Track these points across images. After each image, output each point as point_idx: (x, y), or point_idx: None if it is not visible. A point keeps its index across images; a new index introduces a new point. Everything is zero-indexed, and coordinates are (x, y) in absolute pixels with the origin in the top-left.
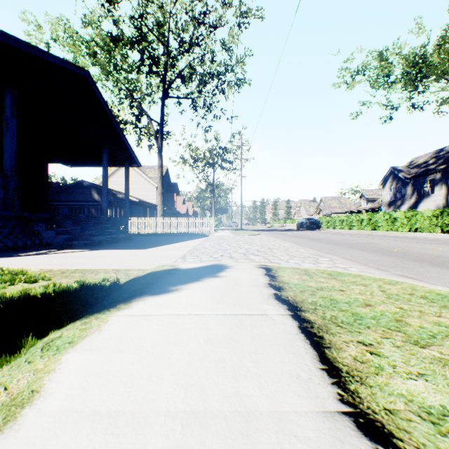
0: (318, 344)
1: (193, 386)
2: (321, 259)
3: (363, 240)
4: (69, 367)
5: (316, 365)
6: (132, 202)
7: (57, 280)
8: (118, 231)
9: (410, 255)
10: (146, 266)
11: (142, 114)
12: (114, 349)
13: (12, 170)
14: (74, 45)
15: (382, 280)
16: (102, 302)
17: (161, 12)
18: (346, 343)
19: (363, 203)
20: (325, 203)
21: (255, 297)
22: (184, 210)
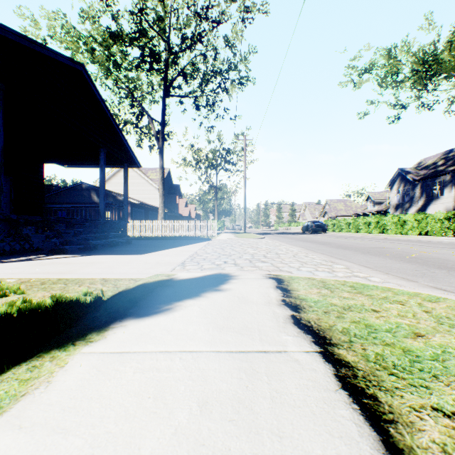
0: (375, 415)
1: None
2: (336, 266)
3: (375, 245)
4: None
5: None
6: (133, 204)
7: (32, 294)
8: (116, 235)
9: (433, 262)
10: (139, 275)
11: (142, 114)
12: (57, 425)
13: None
14: (71, 41)
15: (418, 295)
16: (71, 328)
17: (162, 6)
18: (416, 412)
19: (370, 205)
20: (331, 206)
21: (267, 322)
22: (186, 212)
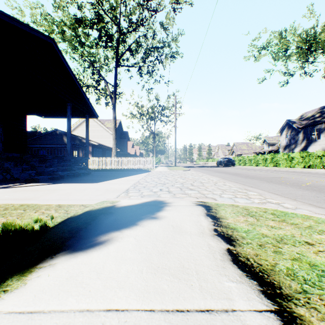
0: None
1: None
2: (250, 193)
3: (273, 175)
4: None
5: None
6: (94, 145)
7: None
8: (79, 168)
9: None
10: (89, 202)
11: (100, 79)
12: None
13: None
14: (48, 25)
15: None
16: None
17: None
18: None
19: (266, 146)
20: (237, 147)
21: (204, 259)
22: (133, 151)
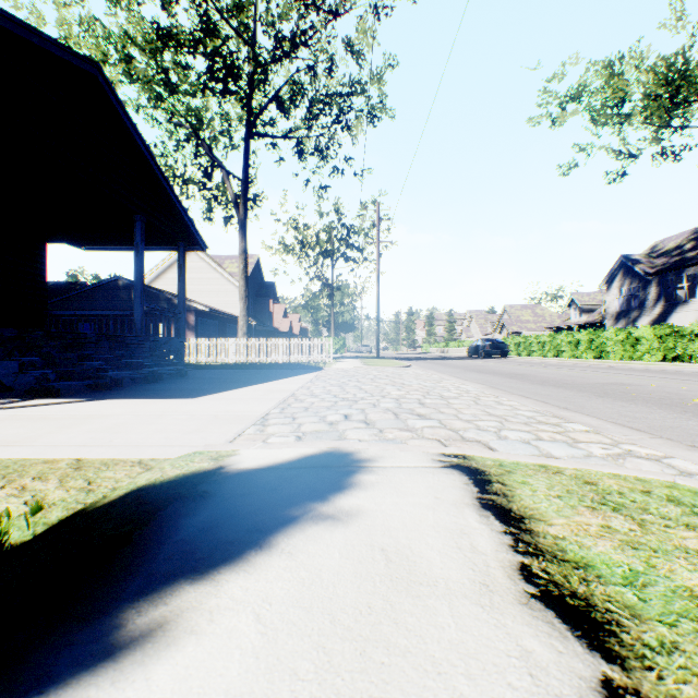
0: None
1: None
2: (570, 427)
3: (603, 378)
4: None
5: None
6: (199, 312)
7: None
8: (160, 362)
9: None
10: (161, 452)
11: (213, 166)
12: None
13: None
14: (95, 45)
15: None
16: None
17: None
18: None
19: (574, 314)
20: (512, 315)
21: None
22: (285, 326)
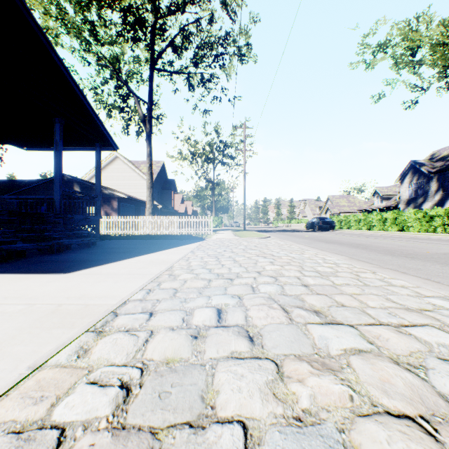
0: None
1: None
2: None
3: (434, 248)
4: None
5: None
6: (121, 199)
7: None
8: (71, 234)
9: None
10: None
11: (128, 94)
12: None
13: None
14: (39, 2)
15: None
16: None
17: None
18: None
19: (377, 201)
20: (333, 202)
21: None
22: (182, 209)
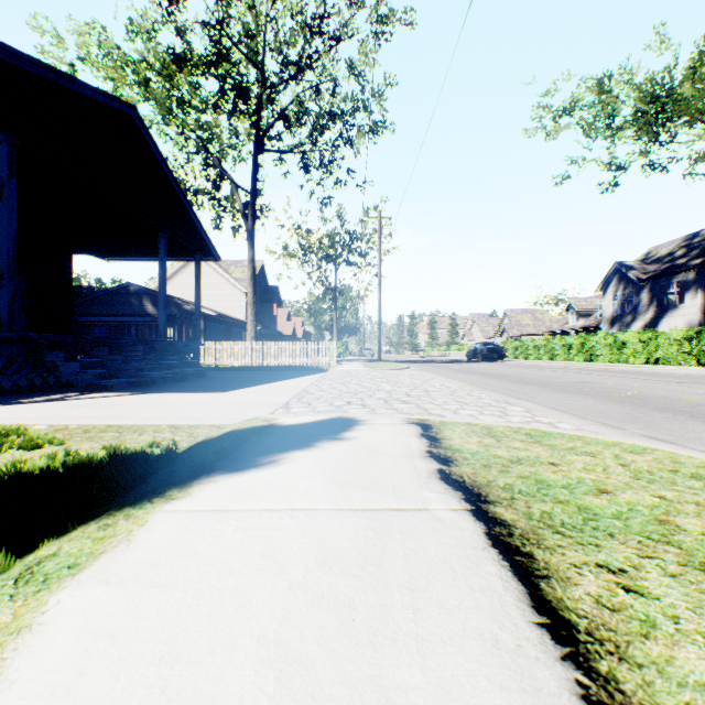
0: (526, 571)
1: (294, 664)
2: (511, 408)
3: (575, 378)
4: (60, 620)
5: (527, 615)
6: (208, 317)
7: (75, 445)
8: (184, 364)
9: (655, 402)
10: (224, 421)
11: (222, 178)
12: (150, 580)
13: (11, 264)
14: (114, 68)
15: (618, 445)
16: (141, 484)
17: (253, 15)
18: (576, 568)
19: (572, 318)
20: (512, 319)
21: (405, 477)
22: (289, 329)
